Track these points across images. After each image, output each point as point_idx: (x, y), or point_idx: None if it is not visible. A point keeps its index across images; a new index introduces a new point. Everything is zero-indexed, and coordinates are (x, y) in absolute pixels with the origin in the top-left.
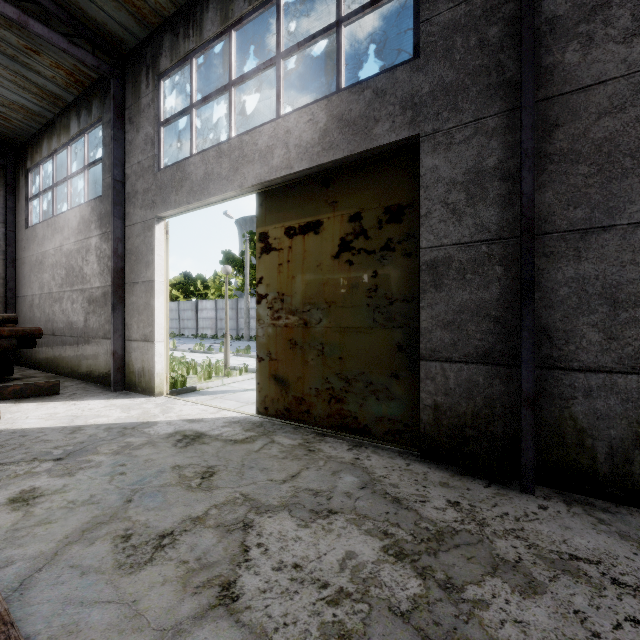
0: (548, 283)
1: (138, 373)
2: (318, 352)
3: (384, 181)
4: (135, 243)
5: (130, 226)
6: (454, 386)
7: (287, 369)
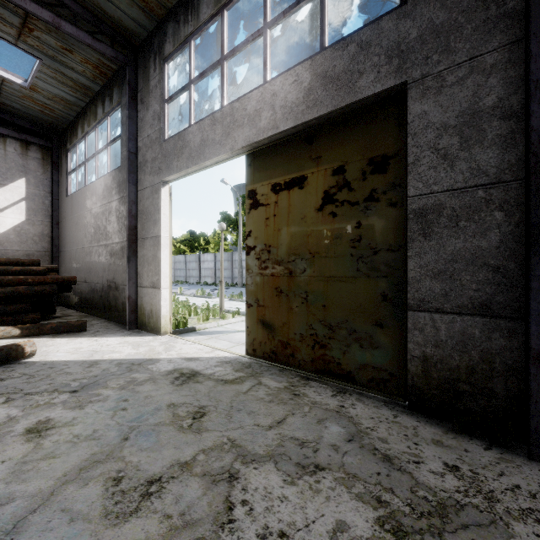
0: None
1: (147, 315)
2: (302, 300)
3: (368, 133)
4: (145, 204)
5: (141, 190)
6: (445, 338)
7: (273, 315)
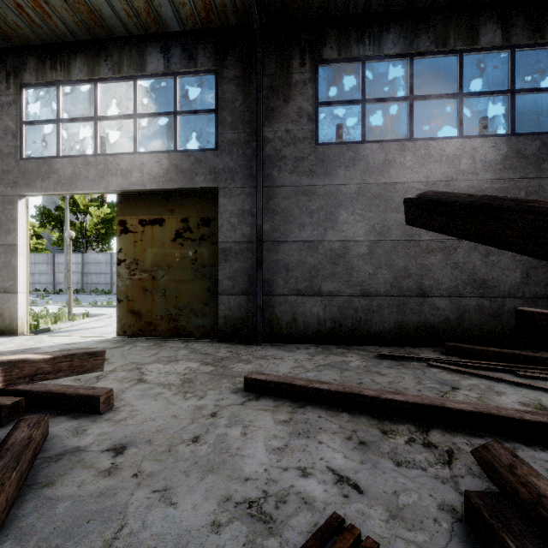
0: (268, 261)
1: None
2: (162, 294)
3: (201, 204)
4: None
5: None
6: (233, 306)
7: (141, 305)
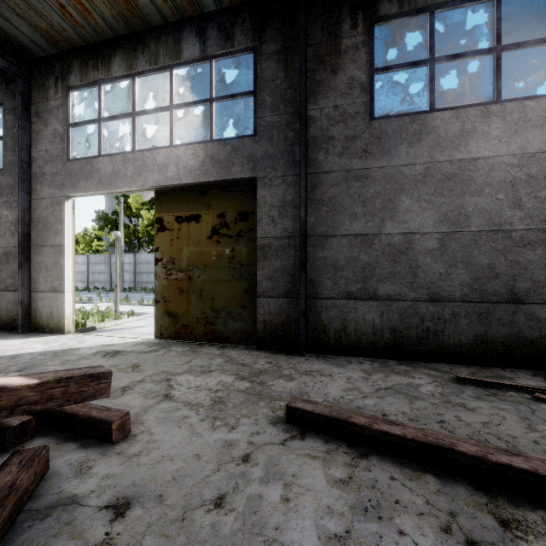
0: (312, 259)
1: (46, 317)
2: (198, 295)
3: (238, 197)
4: (43, 214)
5: (37, 200)
6: (273, 310)
7: (177, 307)
